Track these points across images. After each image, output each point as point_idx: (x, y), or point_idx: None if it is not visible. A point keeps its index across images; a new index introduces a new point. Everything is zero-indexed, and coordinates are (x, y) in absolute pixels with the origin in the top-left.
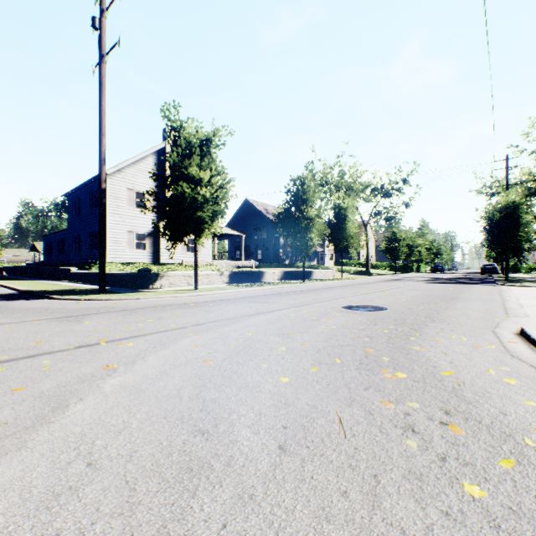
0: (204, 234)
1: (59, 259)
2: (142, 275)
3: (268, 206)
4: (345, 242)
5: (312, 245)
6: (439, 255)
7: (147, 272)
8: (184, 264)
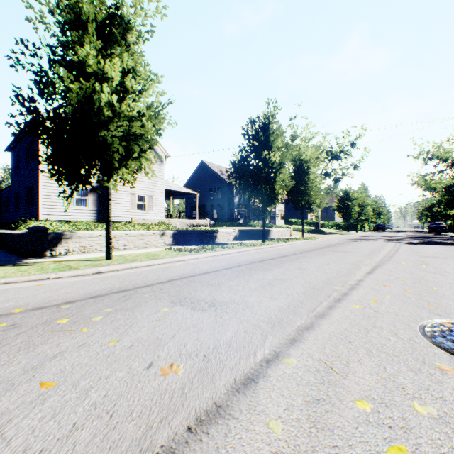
0: (119, 172)
1: (5, 217)
2: (31, 237)
3: (223, 168)
4: (307, 198)
5: (275, 199)
6: (380, 214)
7: (41, 232)
8: (133, 222)
